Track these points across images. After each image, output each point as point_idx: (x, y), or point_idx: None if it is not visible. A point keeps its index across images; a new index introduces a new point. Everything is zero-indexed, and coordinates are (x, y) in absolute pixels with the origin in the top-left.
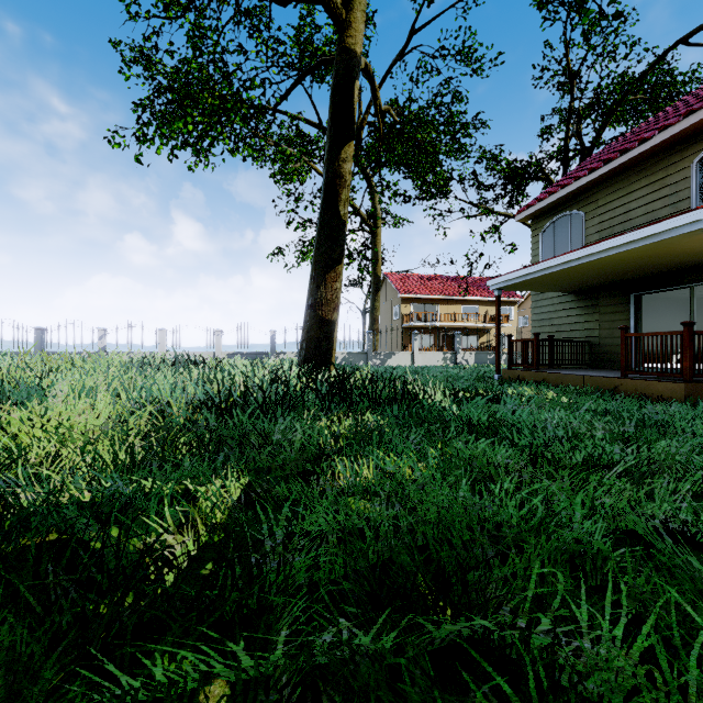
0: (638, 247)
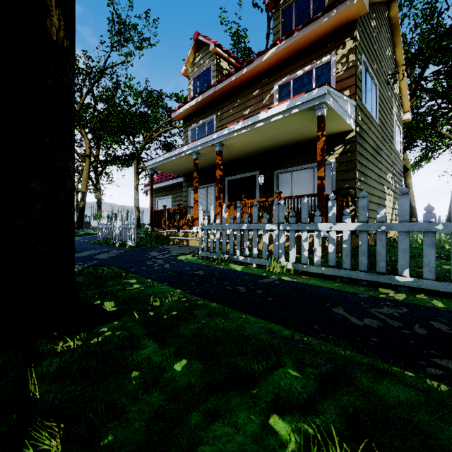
0: None
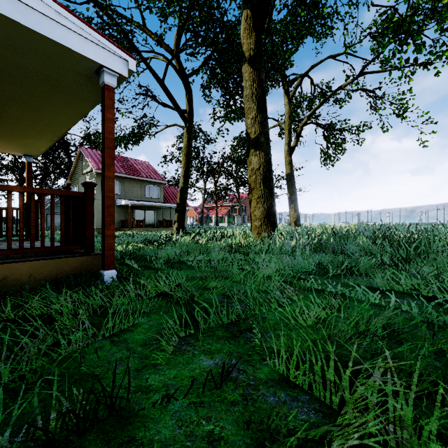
0: (43, 148)
